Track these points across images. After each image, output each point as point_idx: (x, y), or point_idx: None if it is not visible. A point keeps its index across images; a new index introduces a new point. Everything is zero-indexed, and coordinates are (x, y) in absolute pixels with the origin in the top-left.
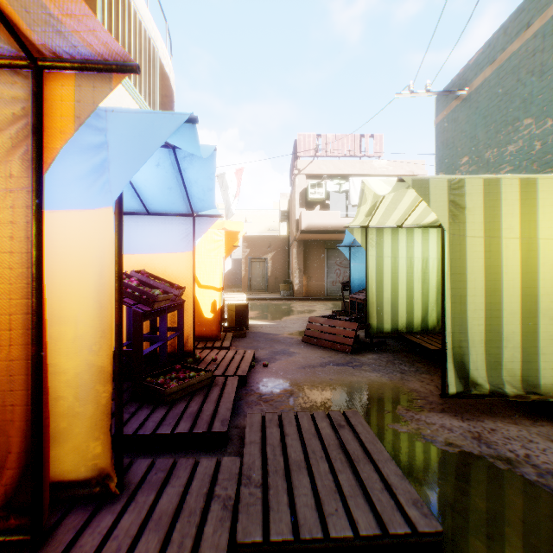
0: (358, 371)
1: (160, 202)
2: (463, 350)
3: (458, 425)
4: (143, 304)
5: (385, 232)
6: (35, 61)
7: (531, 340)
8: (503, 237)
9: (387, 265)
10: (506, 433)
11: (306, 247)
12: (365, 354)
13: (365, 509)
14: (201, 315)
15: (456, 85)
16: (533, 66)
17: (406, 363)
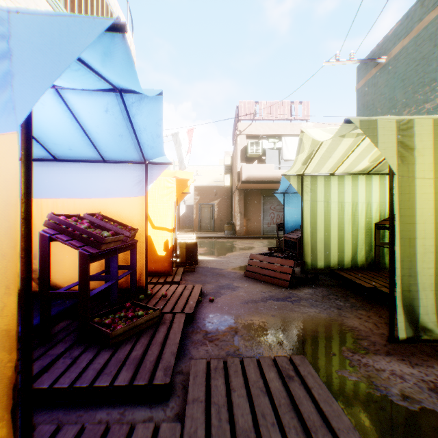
0: (297, 306)
1: (113, 150)
2: (412, 294)
3: (408, 372)
4: (90, 246)
5: (319, 179)
6: None
7: None
8: None
9: (320, 209)
10: None
11: (246, 195)
12: (301, 289)
13: None
14: (155, 253)
15: (376, 54)
16: None
17: (340, 298)
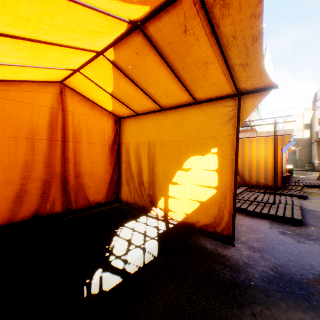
0: None
1: None
2: None
3: None
4: None
5: None
6: None
7: None
8: None
9: None
10: None
11: None
12: None
13: None
14: None
15: None
16: None
17: None
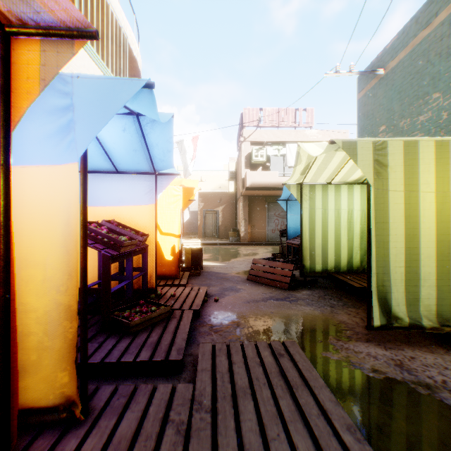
0: (294, 305)
1: (127, 162)
2: (386, 288)
3: (382, 353)
4: (111, 249)
5: (317, 188)
6: (3, 27)
7: (445, 280)
8: (420, 191)
9: (318, 216)
10: (424, 360)
11: (250, 201)
12: (300, 290)
13: (304, 434)
14: (163, 258)
15: (375, 66)
16: (441, 49)
17: (335, 298)
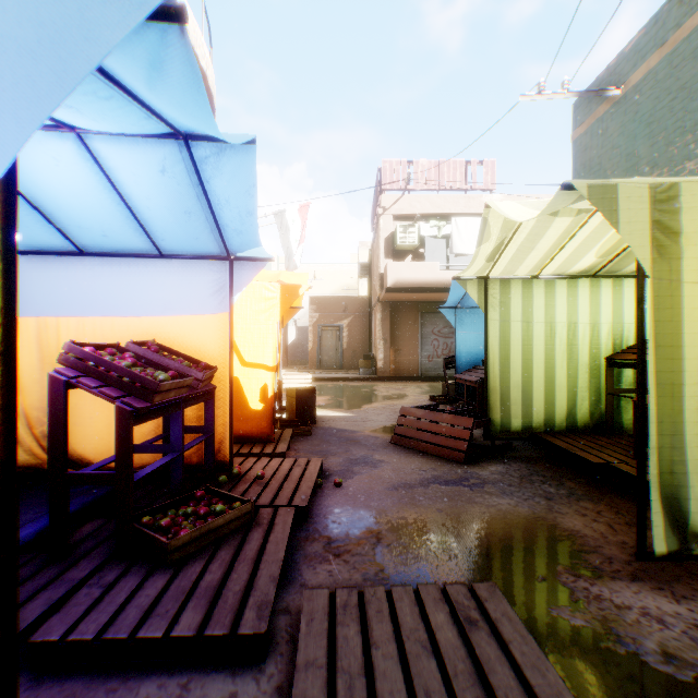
0: (479, 494)
1: (175, 236)
2: (677, 478)
3: (671, 610)
4: (136, 396)
5: (513, 284)
6: None
7: None
8: None
9: (516, 334)
10: None
11: (393, 311)
12: (485, 465)
13: None
14: (246, 406)
15: (604, 83)
16: None
17: (550, 480)
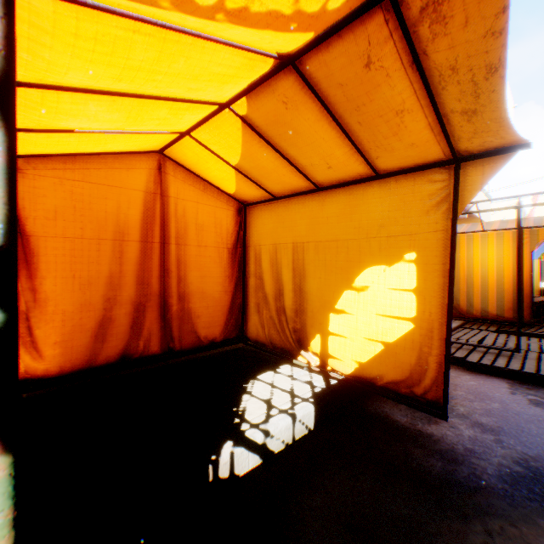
0: None
1: None
2: None
3: None
4: None
5: None
6: None
7: None
8: None
9: None
10: None
11: None
12: None
13: None
14: None
15: None
16: None
17: None
